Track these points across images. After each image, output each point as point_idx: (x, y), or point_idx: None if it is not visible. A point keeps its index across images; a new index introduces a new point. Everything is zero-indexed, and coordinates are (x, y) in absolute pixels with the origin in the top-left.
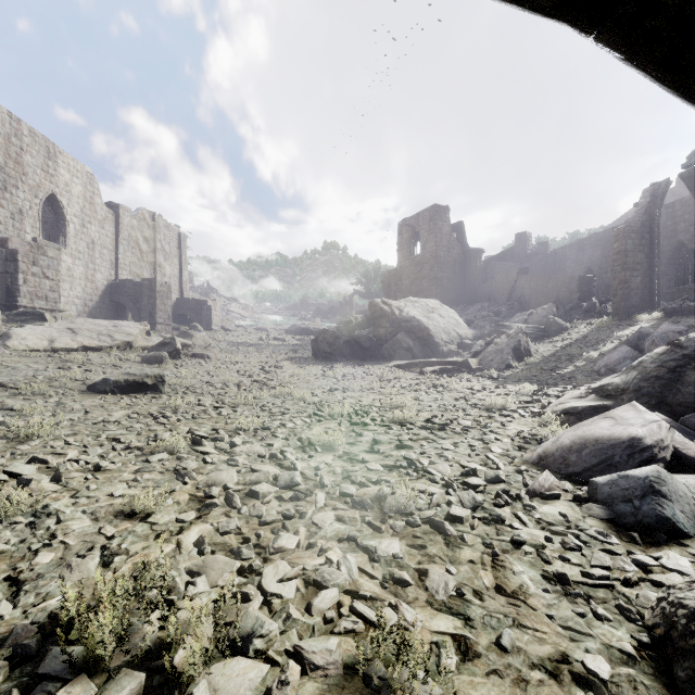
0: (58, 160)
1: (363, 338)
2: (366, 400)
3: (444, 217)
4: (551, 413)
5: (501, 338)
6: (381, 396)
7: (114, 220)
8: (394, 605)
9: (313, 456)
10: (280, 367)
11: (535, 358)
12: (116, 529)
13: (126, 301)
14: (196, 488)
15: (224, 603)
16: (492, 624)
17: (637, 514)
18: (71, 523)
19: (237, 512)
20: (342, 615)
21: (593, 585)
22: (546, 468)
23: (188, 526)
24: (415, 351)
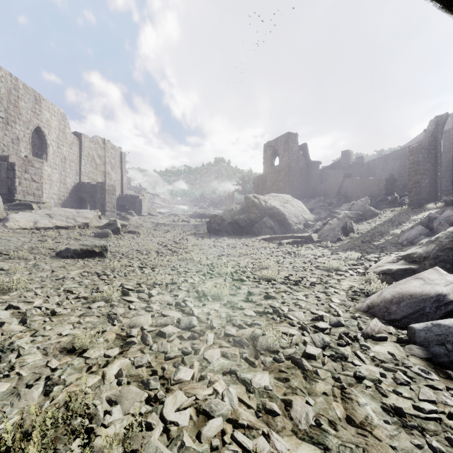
0: (42, 104)
1: (240, 220)
2: (243, 262)
3: (294, 140)
4: (373, 273)
5: (333, 220)
6: (253, 260)
7: (78, 144)
8: (266, 434)
9: (206, 304)
10: (186, 240)
11: (357, 234)
12: (59, 362)
13: (86, 196)
14: (121, 329)
15: (132, 430)
16: None
17: (450, 355)
18: (27, 357)
19: (149, 348)
20: (225, 442)
21: (424, 418)
22: (374, 315)
23: (112, 360)
24: (275, 229)
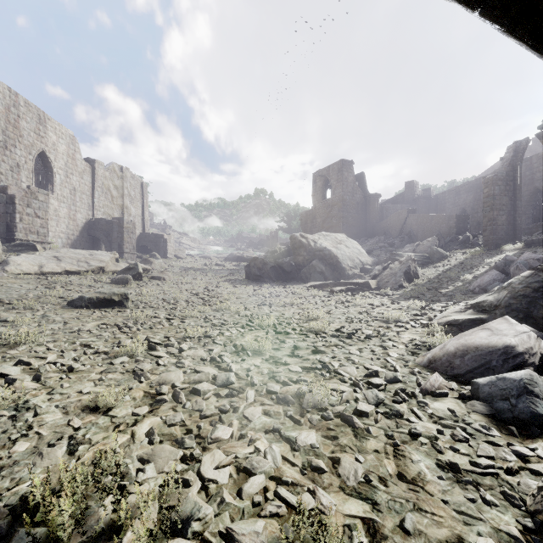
0: (47, 125)
1: (285, 264)
2: (288, 313)
3: (349, 169)
4: (437, 324)
5: (394, 264)
6: (300, 310)
7: (91, 172)
8: (312, 490)
9: (245, 359)
10: (220, 287)
11: (422, 280)
12: (82, 421)
13: (100, 235)
14: (149, 386)
15: (168, 487)
16: (396, 509)
17: (514, 410)
18: (45, 416)
19: (182, 406)
20: (268, 499)
21: (480, 473)
22: (435, 370)
23: (141, 418)
24: (326, 274)
